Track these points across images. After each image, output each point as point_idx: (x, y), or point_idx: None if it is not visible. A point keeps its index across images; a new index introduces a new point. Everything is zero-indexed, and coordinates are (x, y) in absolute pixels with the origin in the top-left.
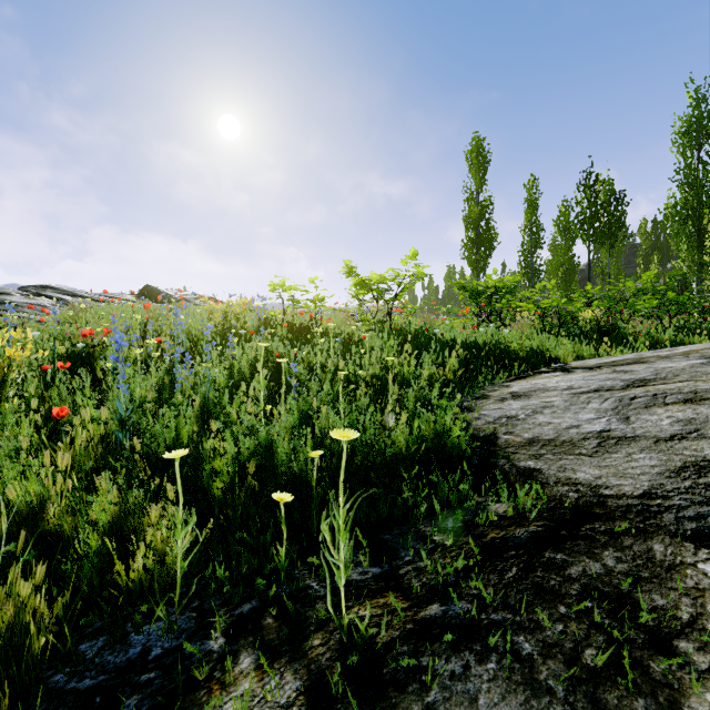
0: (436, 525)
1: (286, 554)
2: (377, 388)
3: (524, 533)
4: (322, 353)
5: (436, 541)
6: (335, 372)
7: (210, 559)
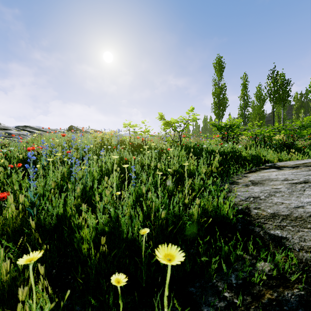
0: (224, 280)
1: (124, 306)
2: (177, 177)
3: (291, 296)
4: (148, 158)
5: (227, 298)
6: (155, 168)
7: (72, 308)
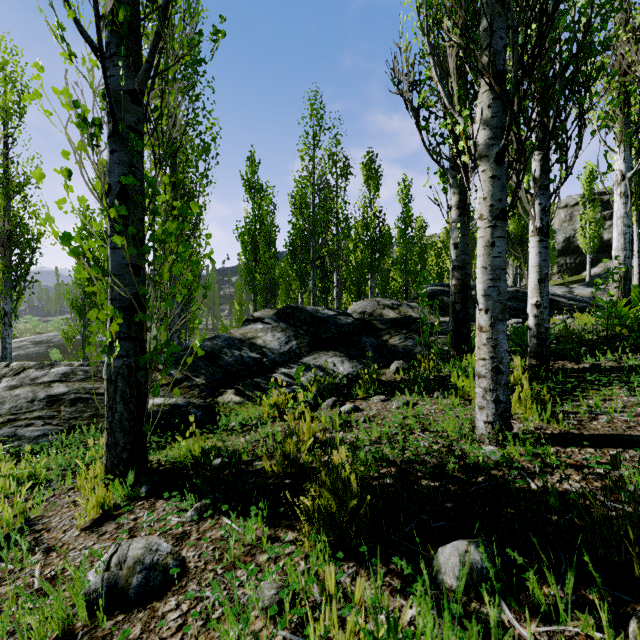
0: None
1: None
2: None
3: None
4: None
5: None
6: None
7: None
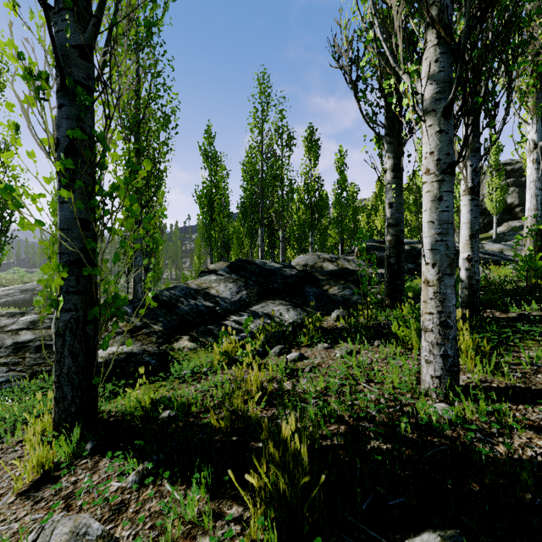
0: None
1: None
2: None
3: None
4: None
5: None
6: None
7: None
